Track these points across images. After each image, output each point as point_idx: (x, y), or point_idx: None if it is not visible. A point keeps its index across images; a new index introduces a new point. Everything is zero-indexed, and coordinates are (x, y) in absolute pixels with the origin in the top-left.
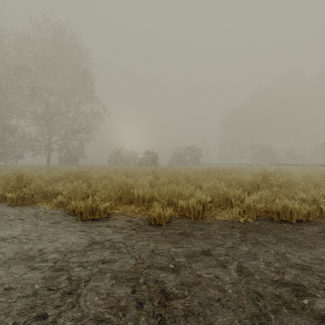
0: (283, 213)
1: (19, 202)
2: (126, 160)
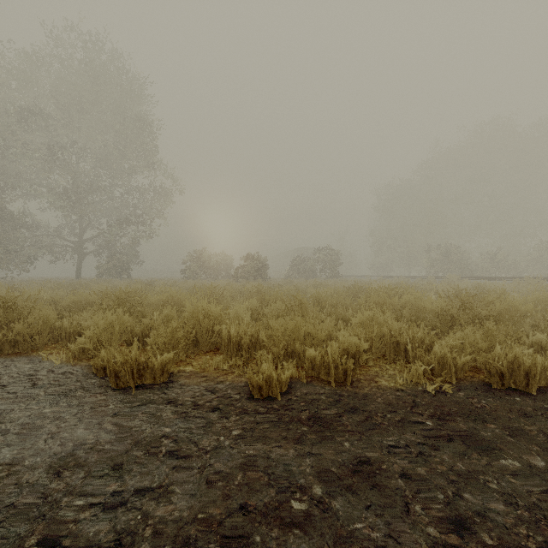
0: (511, 374)
1: (7, 349)
2: (212, 271)
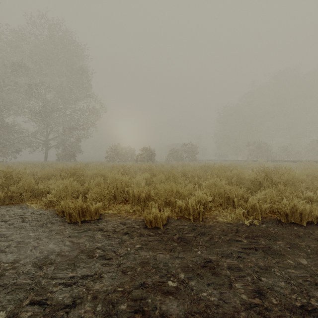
0: (292, 214)
1: (7, 201)
2: (123, 157)
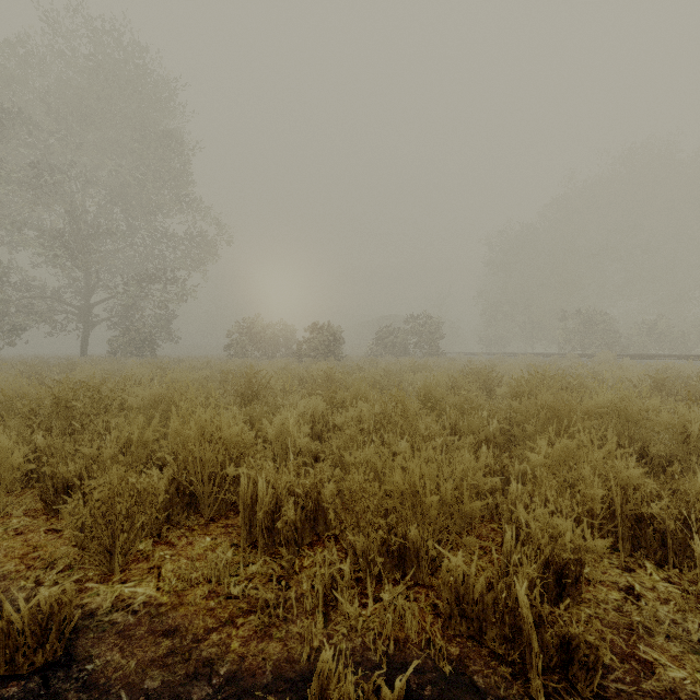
0: None
1: None
2: (266, 346)
